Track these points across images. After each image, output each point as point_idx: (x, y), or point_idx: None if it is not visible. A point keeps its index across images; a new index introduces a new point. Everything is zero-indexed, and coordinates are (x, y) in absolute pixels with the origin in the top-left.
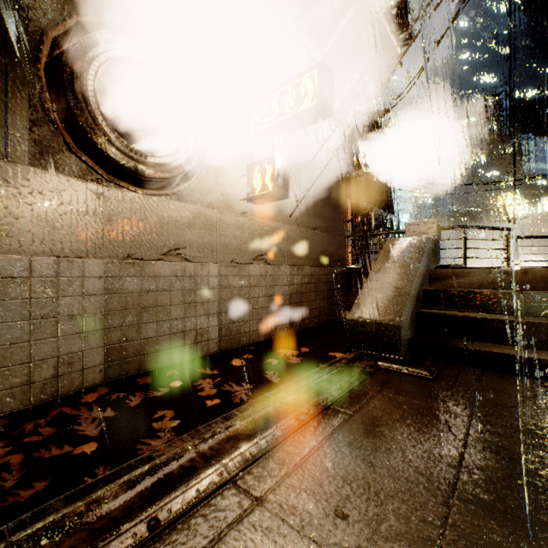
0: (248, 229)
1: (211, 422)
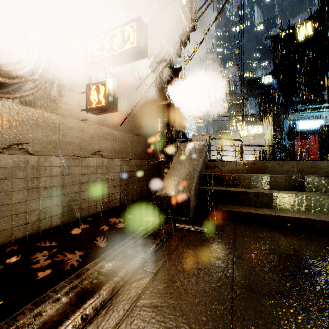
0: (88, 132)
1: (17, 313)
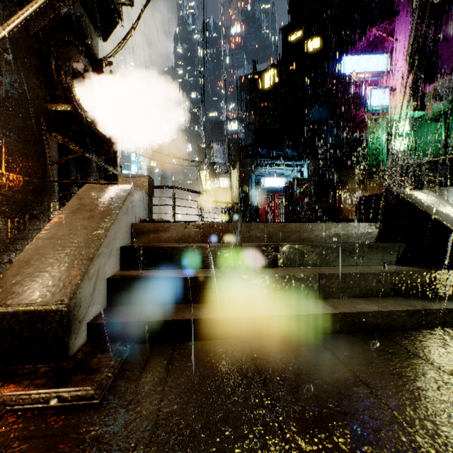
0: None
1: None
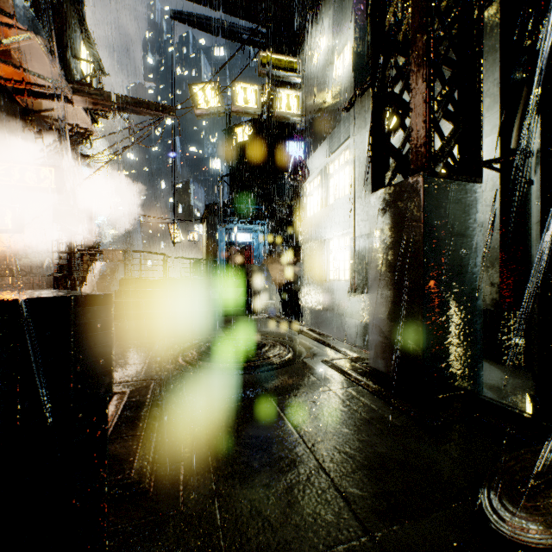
0: None
1: None
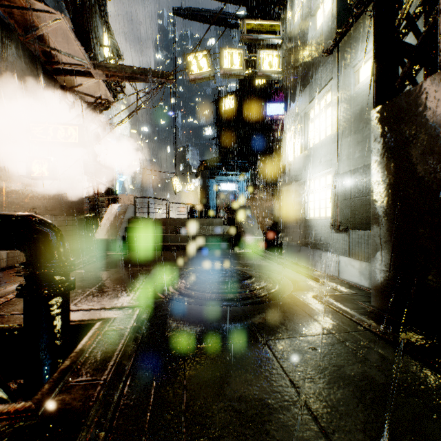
0: (25, 193)
1: None
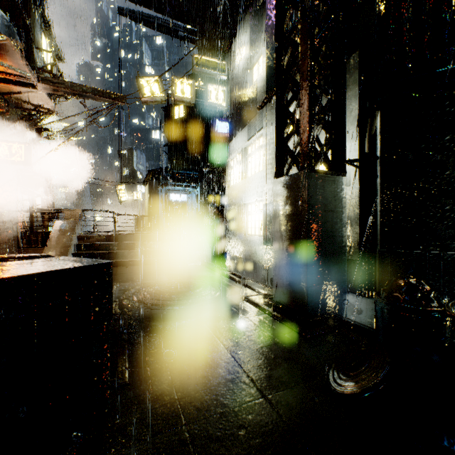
0: None
1: None
